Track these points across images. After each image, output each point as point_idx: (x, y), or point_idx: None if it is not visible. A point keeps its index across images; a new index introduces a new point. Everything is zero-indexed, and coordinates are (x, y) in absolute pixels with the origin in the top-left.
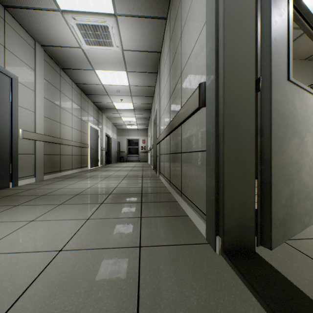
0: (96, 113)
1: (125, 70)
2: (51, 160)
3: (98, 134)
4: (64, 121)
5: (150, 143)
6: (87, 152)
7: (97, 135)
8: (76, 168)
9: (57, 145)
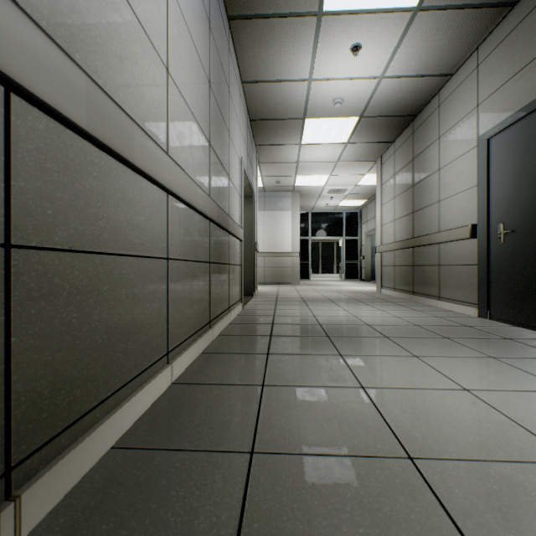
0: None
1: None
2: None
3: None
4: None
5: None
6: None
7: None
8: None
9: None
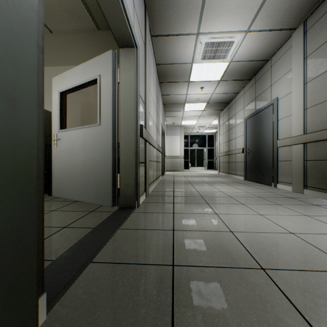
0: None
1: None
2: (323, 169)
3: None
4: None
5: None
6: None
7: None
8: None
9: None
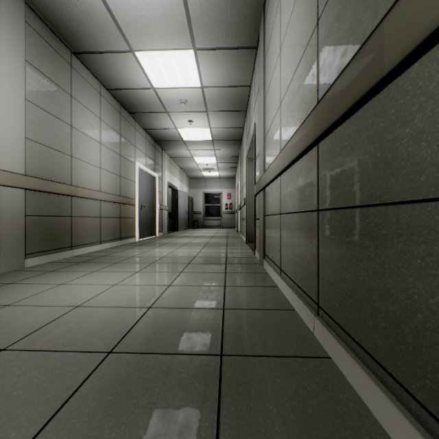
0: (151, 148)
1: (191, 45)
2: (47, 227)
3: (155, 183)
4: (81, 153)
5: (240, 196)
6: (133, 212)
7: (152, 185)
8: (110, 241)
9: (63, 198)
